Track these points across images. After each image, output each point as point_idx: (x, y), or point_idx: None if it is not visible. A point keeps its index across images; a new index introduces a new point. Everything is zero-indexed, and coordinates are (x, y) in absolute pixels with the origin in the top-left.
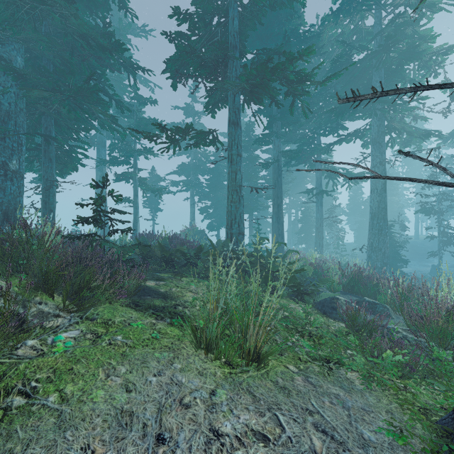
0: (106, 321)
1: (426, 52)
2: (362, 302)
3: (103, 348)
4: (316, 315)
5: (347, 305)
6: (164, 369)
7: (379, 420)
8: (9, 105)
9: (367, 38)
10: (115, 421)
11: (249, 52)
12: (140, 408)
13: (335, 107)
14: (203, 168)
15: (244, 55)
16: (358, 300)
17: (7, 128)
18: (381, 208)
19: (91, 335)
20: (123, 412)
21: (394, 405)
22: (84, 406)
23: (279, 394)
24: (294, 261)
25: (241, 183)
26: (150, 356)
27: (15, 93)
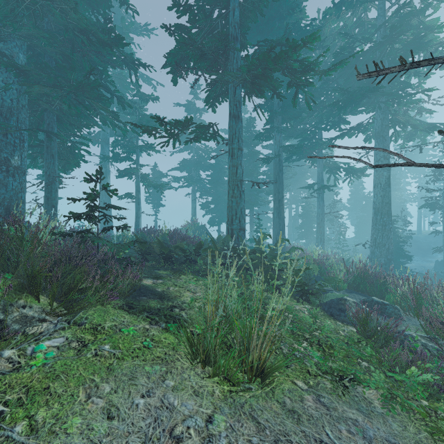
0: (94, 327)
1: (433, 42)
2: (370, 302)
3: (87, 360)
4: (323, 317)
5: (357, 307)
6: (155, 388)
7: None
8: (11, 101)
9: (369, 31)
10: None
11: (250, 44)
12: (121, 442)
13: (337, 100)
14: (204, 164)
15: (245, 47)
16: (366, 300)
17: (9, 124)
18: (385, 203)
19: (77, 344)
20: None
21: (424, 434)
22: (54, 439)
23: (287, 420)
24: (297, 259)
25: (242, 177)
26: (140, 370)
27: (18, 89)
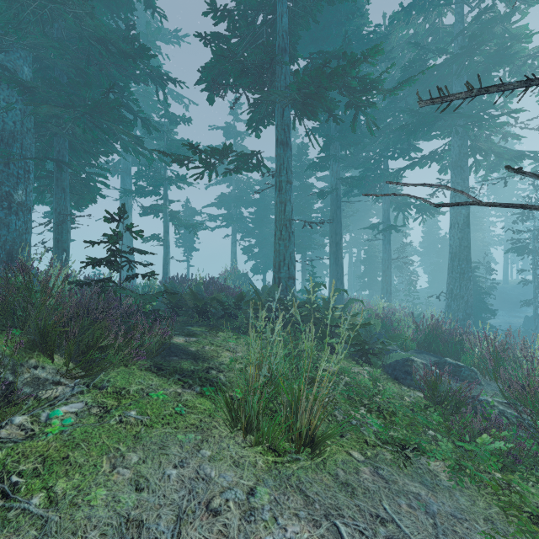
0: (118, 390)
1: (520, 54)
2: (442, 364)
3: (111, 428)
4: (386, 381)
5: (426, 369)
6: (189, 458)
7: (475, 532)
8: (14, 124)
9: (445, 40)
10: (117, 535)
11: (301, 57)
12: (152, 515)
13: (406, 123)
14: (246, 199)
15: (295, 60)
16: (438, 361)
17: (11, 151)
18: (463, 247)
19: (98, 410)
20: (129, 521)
21: (495, 510)
22: (77, 512)
23: (339, 494)
24: (356, 312)
25: (291, 216)
26: (171, 439)
27: (22, 110)
